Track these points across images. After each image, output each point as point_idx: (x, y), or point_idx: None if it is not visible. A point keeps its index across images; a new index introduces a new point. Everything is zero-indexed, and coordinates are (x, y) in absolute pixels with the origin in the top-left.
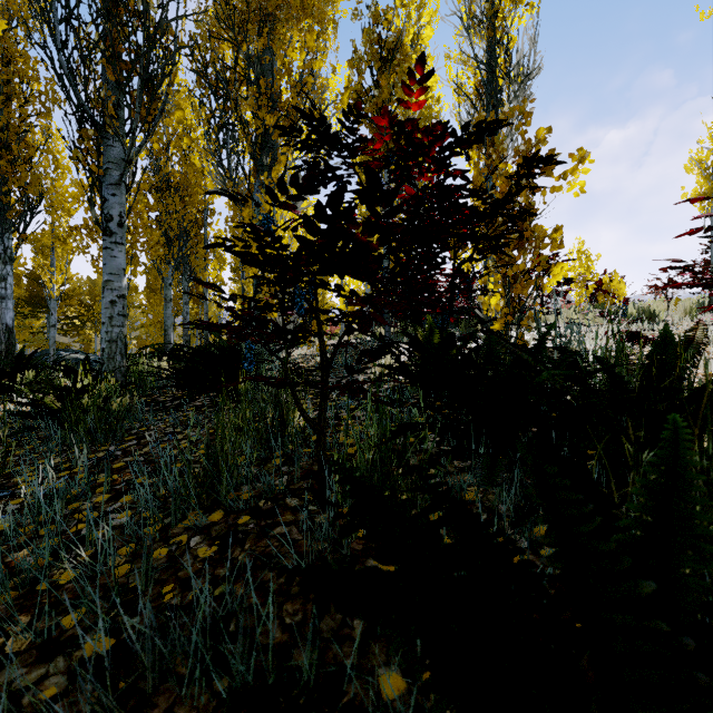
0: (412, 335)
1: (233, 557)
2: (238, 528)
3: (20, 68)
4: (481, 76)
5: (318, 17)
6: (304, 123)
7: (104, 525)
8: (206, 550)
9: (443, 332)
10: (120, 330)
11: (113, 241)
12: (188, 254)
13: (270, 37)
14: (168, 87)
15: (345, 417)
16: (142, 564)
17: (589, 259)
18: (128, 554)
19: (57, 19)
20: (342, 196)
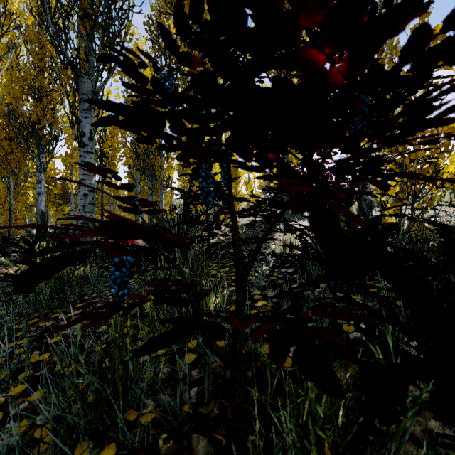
0: None
1: None
2: None
3: (48, 50)
4: None
5: None
6: None
7: None
8: None
9: None
10: (91, 215)
11: (85, 150)
12: (150, 163)
13: None
14: (123, 36)
15: (258, 297)
16: None
17: None
18: None
19: None
20: None
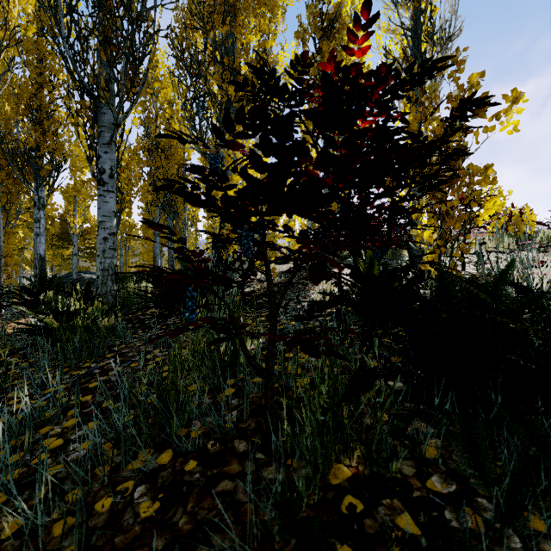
0: (353, 266)
1: (173, 521)
2: (184, 477)
3: (49, 63)
4: (408, 41)
5: (269, 5)
6: (255, 76)
7: (47, 475)
8: (148, 507)
9: (382, 264)
10: (111, 261)
11: (105, 189)
12: (171, 199)
13: (231, 24)
14: (148, 63)
15: None
16: (74, 532)
17: (501, 194)
18: (74, 502)
19: (62, 13)
20: (291, 124)
